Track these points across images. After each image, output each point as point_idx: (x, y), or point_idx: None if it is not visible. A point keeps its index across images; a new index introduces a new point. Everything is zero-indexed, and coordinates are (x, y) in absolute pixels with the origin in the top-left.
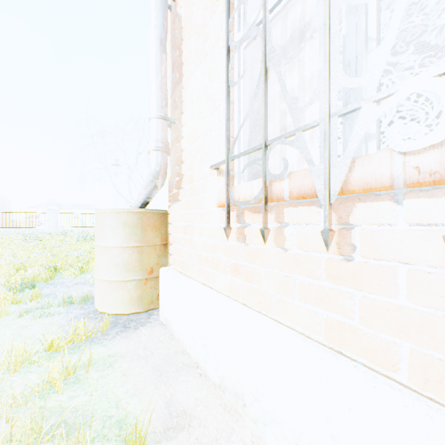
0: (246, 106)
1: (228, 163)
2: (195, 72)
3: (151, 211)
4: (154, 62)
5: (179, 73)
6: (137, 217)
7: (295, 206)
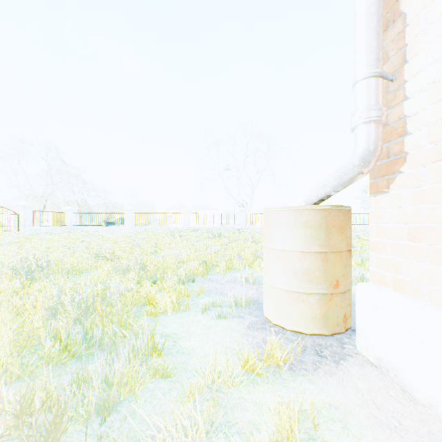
0: None
1: None
2: None
3: (336, 208)
4: None
5: (393, 9)
6: (319, 216)
7: None
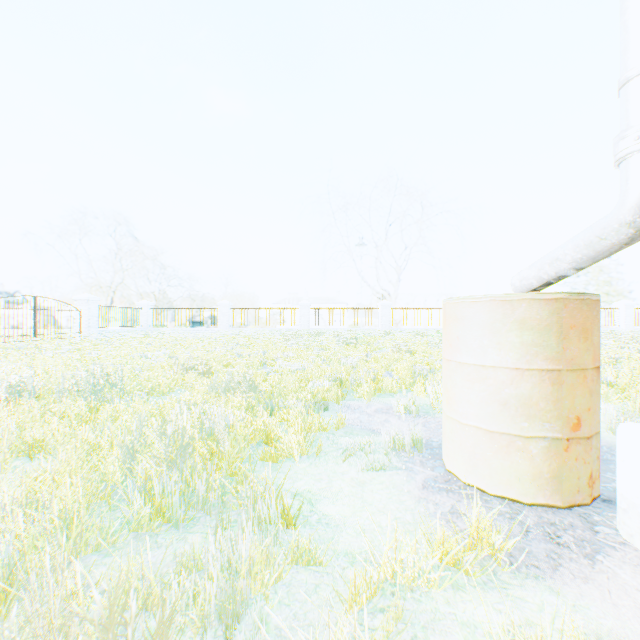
0: None
1: None
2: None
3: (576, 297)
4: None
5: None
6: (547, 311)
7: None
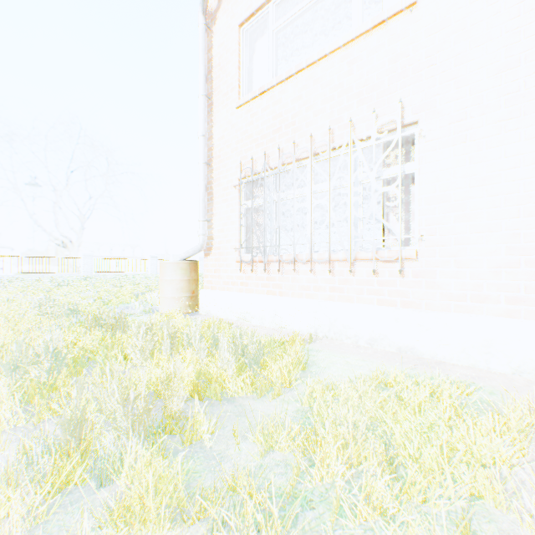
0: (245, 228)
1: (241, 249)
2: (223, 205)
3: (194, 262)
4: (202, 196)
5: (211, 197)
6: (187, 265)
7: (260, 263)
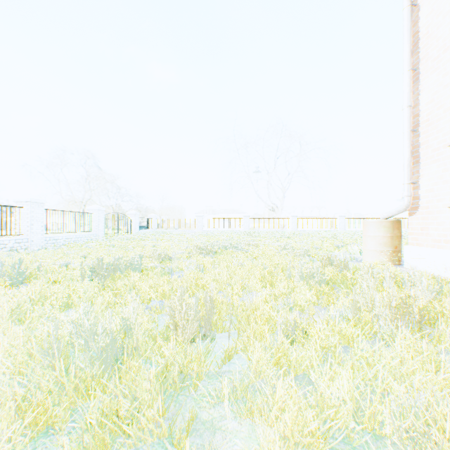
0: None
1: None
2: (431, 166)
3: (395, 221)
4: (406, 161)
5: (416, 160)
6: (389, 223)
7: None
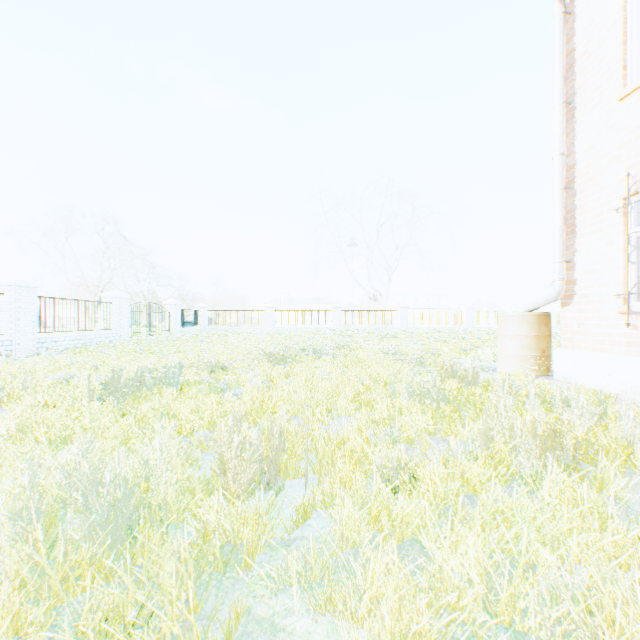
0: (635, 265)
1: (627, 296)
2: (591, 238)
3: (543, 314)
4: (558, 231)
5: (570, 230)
6: (534, 318)
7: None
